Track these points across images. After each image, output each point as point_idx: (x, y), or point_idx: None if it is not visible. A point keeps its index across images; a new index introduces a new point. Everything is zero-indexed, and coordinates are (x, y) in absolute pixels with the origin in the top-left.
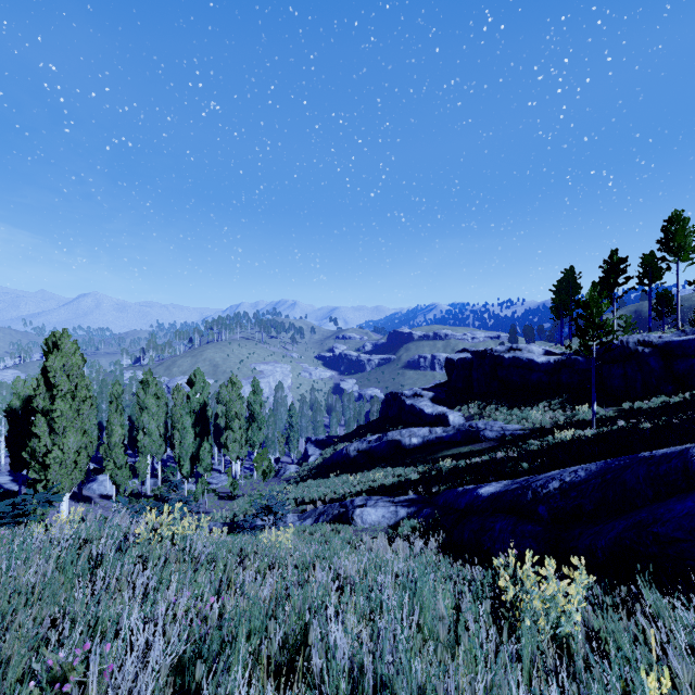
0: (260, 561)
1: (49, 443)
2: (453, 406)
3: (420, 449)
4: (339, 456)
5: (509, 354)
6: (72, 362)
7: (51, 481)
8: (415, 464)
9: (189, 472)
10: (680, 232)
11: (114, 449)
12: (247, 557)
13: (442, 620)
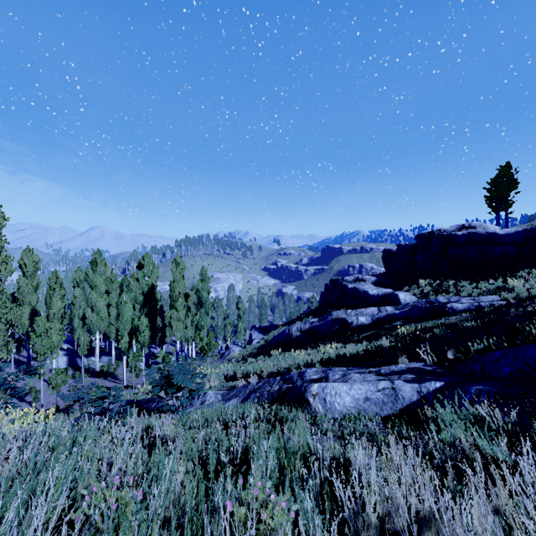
0: None
1: None
2: (399, 288)
3: (370, 327)
4: (281, 337)
5: (463, 231)
6: None
7: None
8: (368, 340)
9: (126, 347)
10: None
11: (53, 321)
12: None
13: None
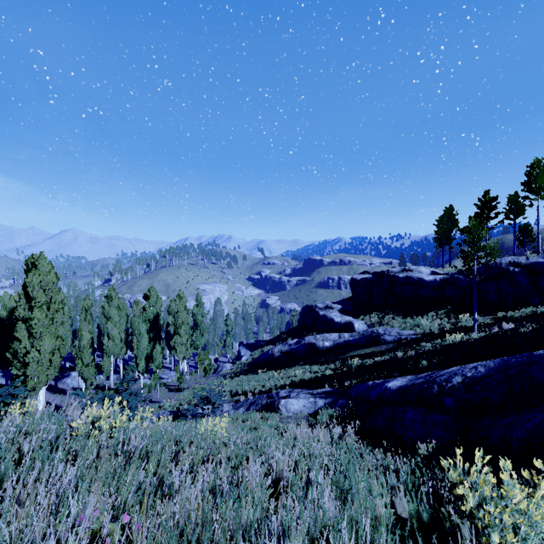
0: (194, 454)
1: (28, 345)
2: (357, 316)
3: (332, 350)
4: (265, 356)
5: (403, 274)
6: (47, 279)
7: (30, 377)
8: (328, 362)
9: (144, 369)
10: (540, 176)
11: (83, 350)
12: (181, 451)
13: (380, 520)
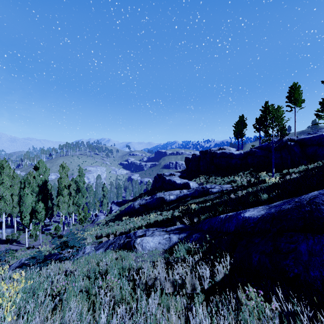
0: None
1: None
2: (191, 179)
3: (175, 201)
4: (129, 208)
5: (220, 151)
6: None
7: None
8: (173, 209)
9: (28, 222)
10: (296, 92)
11: None
12: None
13: None
